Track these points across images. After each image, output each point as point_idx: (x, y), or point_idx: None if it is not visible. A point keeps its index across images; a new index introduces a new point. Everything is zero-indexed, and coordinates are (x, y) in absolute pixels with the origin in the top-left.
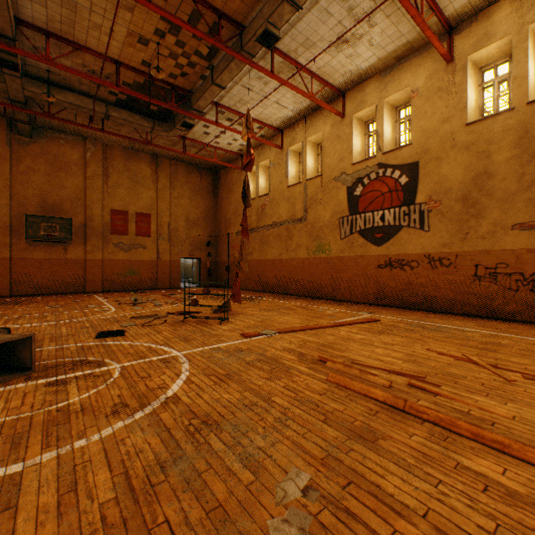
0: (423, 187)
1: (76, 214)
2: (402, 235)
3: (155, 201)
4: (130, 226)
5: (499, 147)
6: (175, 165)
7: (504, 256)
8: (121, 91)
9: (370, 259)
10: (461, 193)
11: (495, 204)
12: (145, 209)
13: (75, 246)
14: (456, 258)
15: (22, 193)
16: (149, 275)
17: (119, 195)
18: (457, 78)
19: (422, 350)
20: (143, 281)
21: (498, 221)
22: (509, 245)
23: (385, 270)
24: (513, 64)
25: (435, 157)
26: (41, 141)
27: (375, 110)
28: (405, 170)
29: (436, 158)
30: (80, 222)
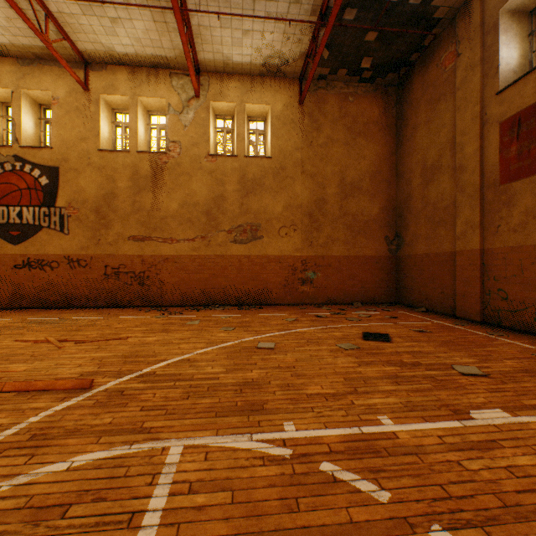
0: (64, 193)
1: None
2: (43, 235)
3: None
4: None
5: (122, 177)
6: None
7: (125, 259)
8: None
9: (6, 258)
10: (96, 206)
11: (119, 219)
12: None
13: None
14: (92, 260)
15: None
16: None
17: None
18: (93, 107)
19: (10, 342)
20: None
21: (121, 233)
22: (128, 251)
23: (25, 270)
24: (130, 119)
25: (75, 169)
26: None
27: (12, 96)
28: (47, 172)
29: (76, 170)
30: None
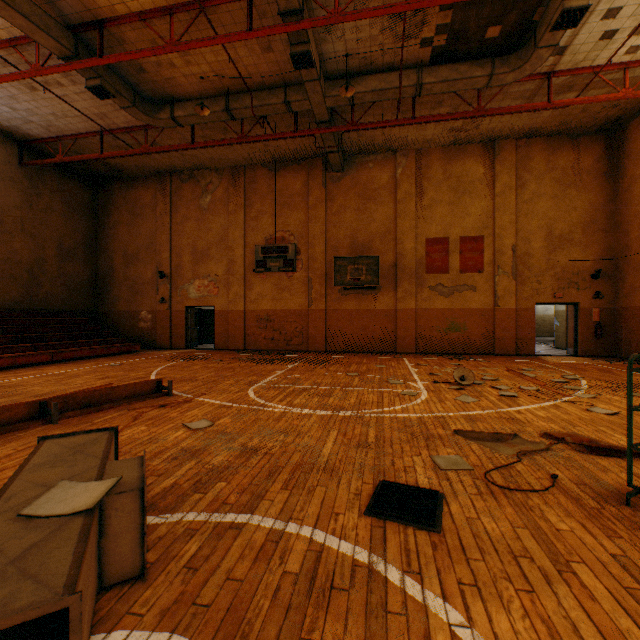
0: None
1: (385, 252)
2: None
3: (490, 214)
4: (451, 258)
5: None
6: (523, 146)
7: None
8: (436, 5)
9: None
10: None
11: None
12: (472, 230)
13: (384, 292)
14: None
15: (335, 236)
16: (479, 332)
17: (436, 216)
18: None
19: None
20: (470, 341)
21: None
22: None
23: None
24: None
25: None
26: (350, 172)
27: None
28: None
29: None
30: (389, 262)
